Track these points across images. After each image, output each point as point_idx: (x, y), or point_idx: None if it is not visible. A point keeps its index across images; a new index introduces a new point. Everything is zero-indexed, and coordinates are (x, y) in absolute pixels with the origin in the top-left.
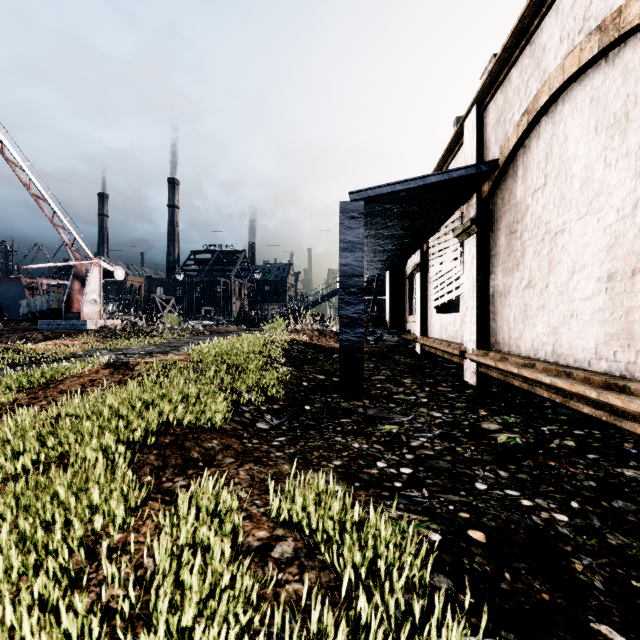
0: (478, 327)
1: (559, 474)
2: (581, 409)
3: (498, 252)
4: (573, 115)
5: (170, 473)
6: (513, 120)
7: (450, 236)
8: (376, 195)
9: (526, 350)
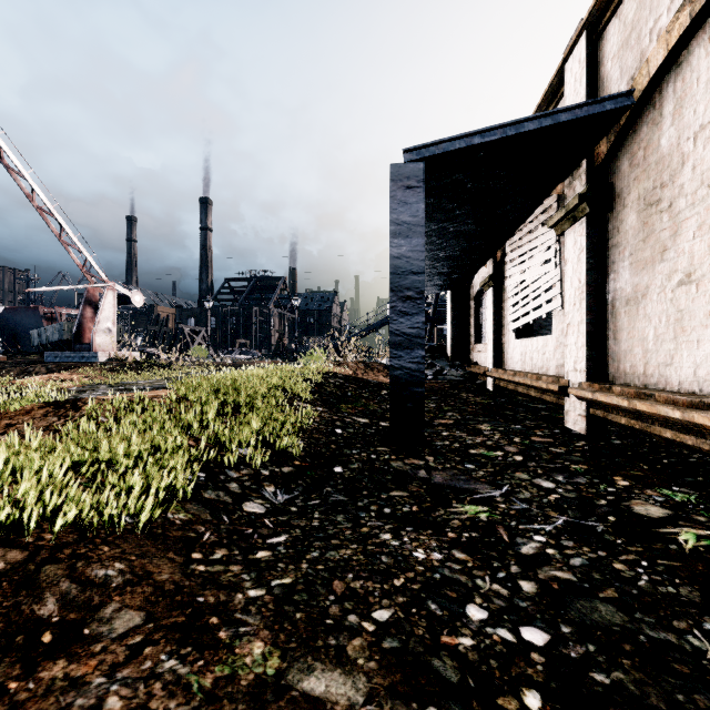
0: (589, 351)
1: None
2: None
3: (623, 239)
4: None
5: None
6: (657, 28)
7: (538, 232)
8: (443, 153)
9: (681, 382)
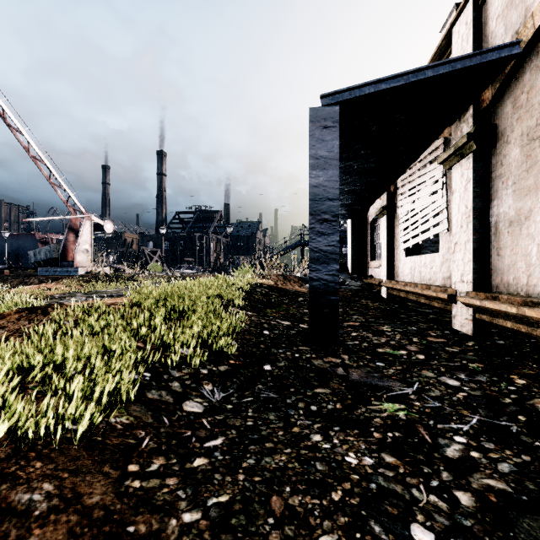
0: (475, 265)
1: None
2: None
3: (506, 171)
4: None
5: None
6: None
7: (427, 169)
8: (355, 98)
9: None
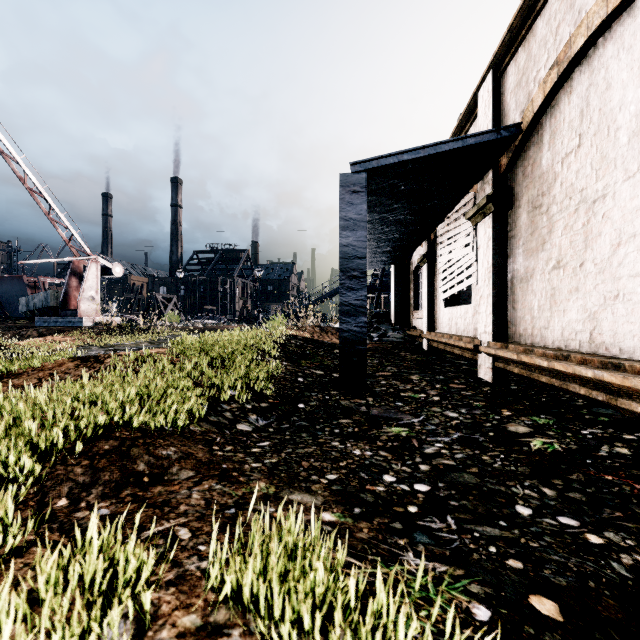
0: (495, 317)
1: (623, 493)
2: (634, 408)
3: (518, 232)
4: (618, 55)
5: (97, 494)
6: (538, 77)
7: (461, 221)
8: (381, 166)
9: (554, 341)
